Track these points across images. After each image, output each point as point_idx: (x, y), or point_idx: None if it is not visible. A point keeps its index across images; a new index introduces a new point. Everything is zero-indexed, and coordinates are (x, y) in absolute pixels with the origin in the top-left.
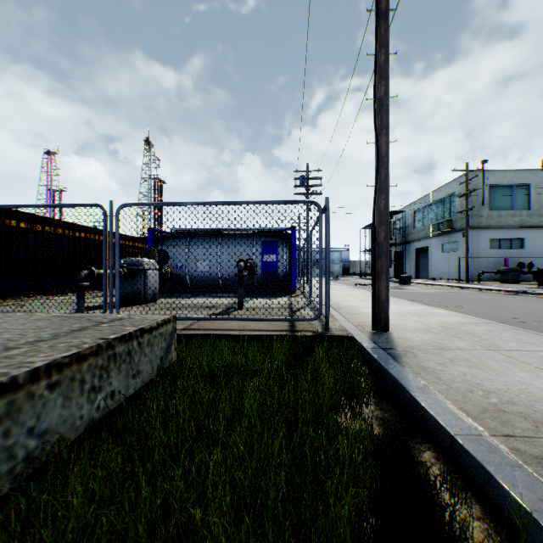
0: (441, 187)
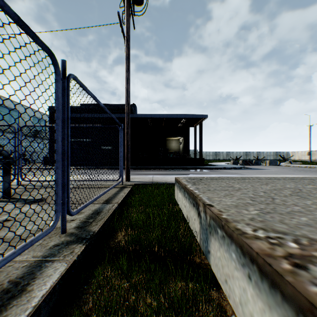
0: None
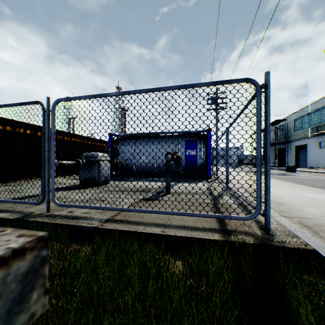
0: (318, 99)
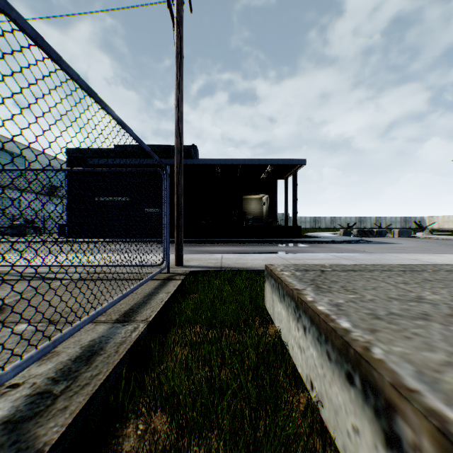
0: None
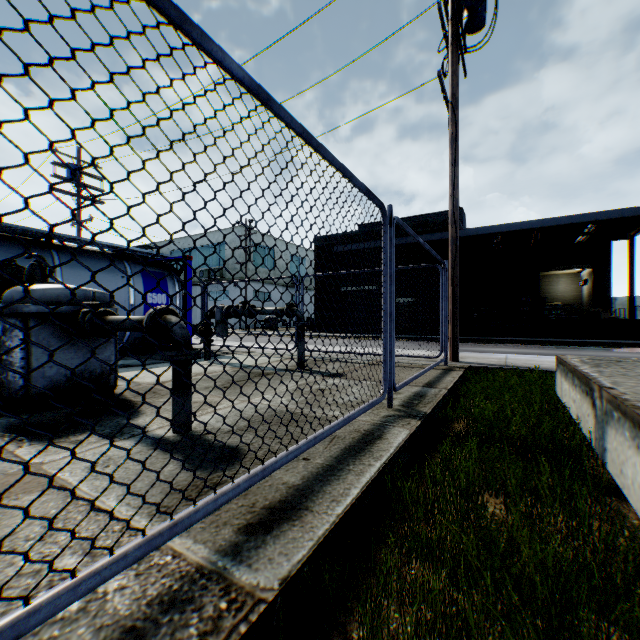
0: (210, 232)
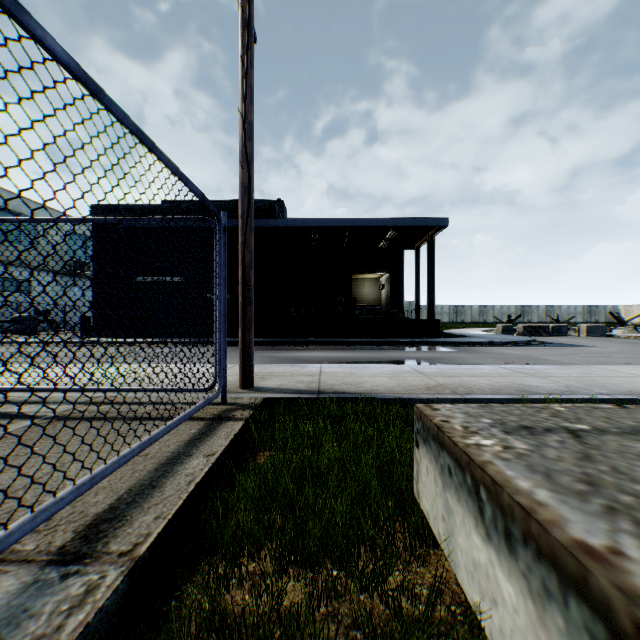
0: None
